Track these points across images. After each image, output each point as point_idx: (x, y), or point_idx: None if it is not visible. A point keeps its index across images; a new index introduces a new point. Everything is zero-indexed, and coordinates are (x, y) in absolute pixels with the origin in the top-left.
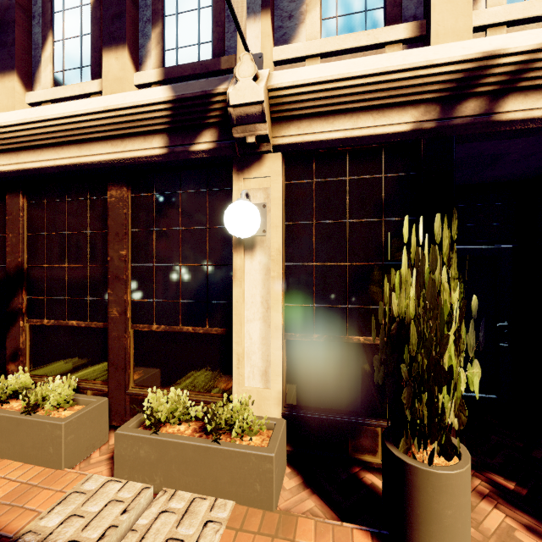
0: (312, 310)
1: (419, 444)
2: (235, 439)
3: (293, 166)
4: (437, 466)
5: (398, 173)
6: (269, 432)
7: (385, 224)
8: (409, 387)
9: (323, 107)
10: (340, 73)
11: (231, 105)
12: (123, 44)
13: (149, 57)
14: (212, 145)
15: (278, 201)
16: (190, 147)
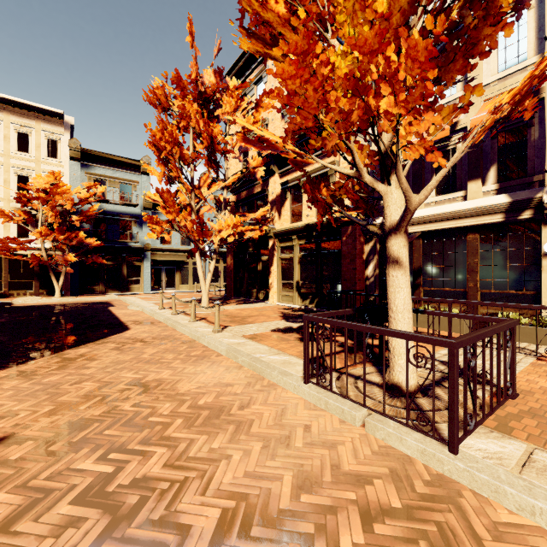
0: None
1: None
2: None
3: None
4: None
5: None
6: None
7: None
8: None
9: None
10: None
11: (545, 203)
12: (478, 178)
13: (489, 178)
14: (530, 216)
15: None
16: (517, 217)
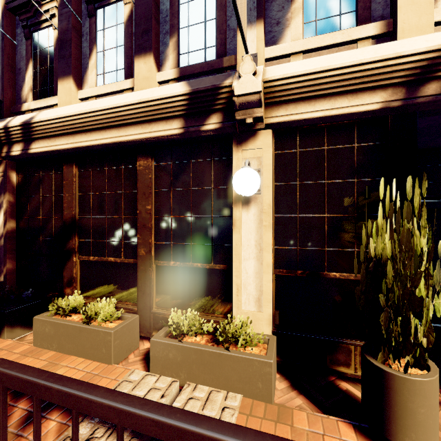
0: (296, 251)
1: (394, 357)
2: (239, 349)
3: (281, 139)
4: (411, 374)
5: (368, 142)
6: (264, 345)
7: (357, 184)
8: (386, 312)
9: (306, 93)
10: (321, 66)
11: (235, 95)
12: (149, 52)
13: (167, 60)
14: (218, 125)
15: (269, 167)
16: (201, 127)
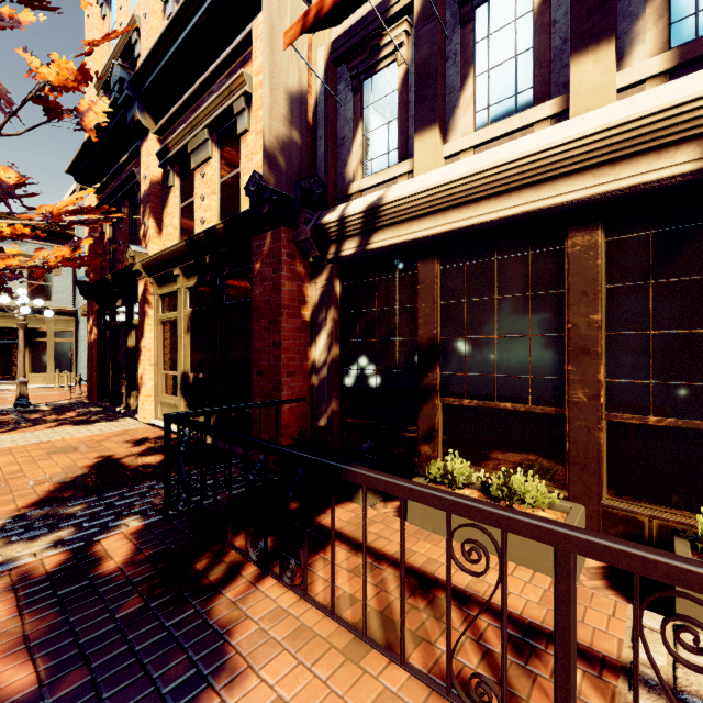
0: None
1: None
2: None
3: None
4: None
5: None
6: None
7: None
8: None
9: None
10: None
11: None
12: (607, 38)
13: (637, 44)
14: None
15: None
16: None
